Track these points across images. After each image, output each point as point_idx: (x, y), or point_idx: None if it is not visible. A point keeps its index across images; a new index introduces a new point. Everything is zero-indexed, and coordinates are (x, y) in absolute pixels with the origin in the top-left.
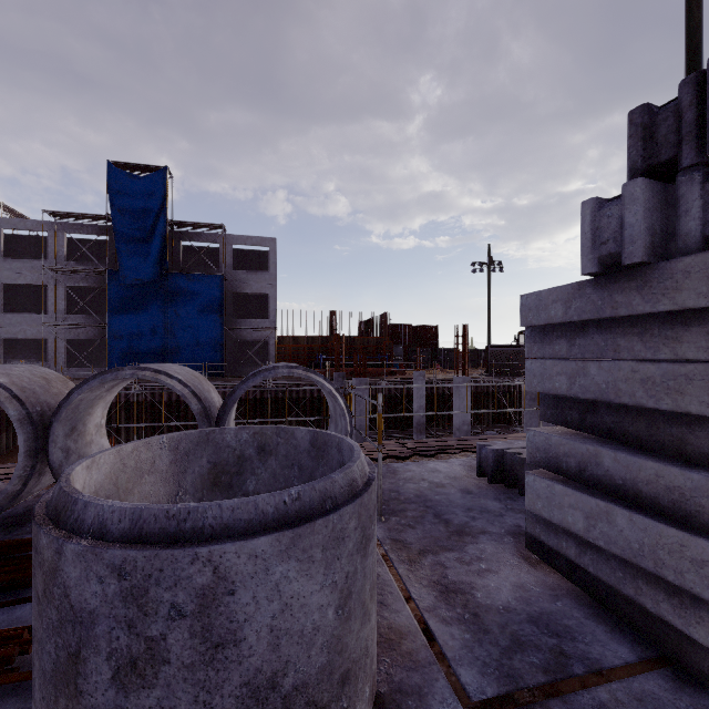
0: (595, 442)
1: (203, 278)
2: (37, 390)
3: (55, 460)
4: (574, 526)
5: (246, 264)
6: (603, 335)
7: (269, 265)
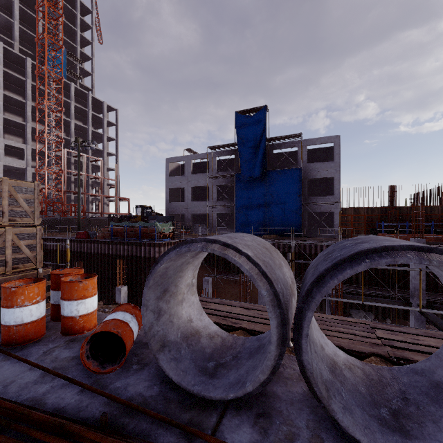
0: None
1: (287, 171)
2: (270, 263)
3: (308, 358)
4: None
5: (314, 158)
6: None
7: (334, 156)
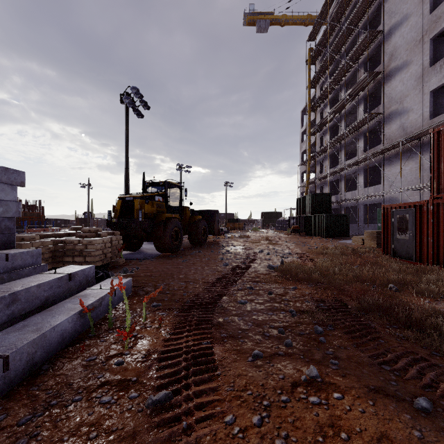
0: None
1: None
2: None
3: None
4: None
5: None
6: None
7: None
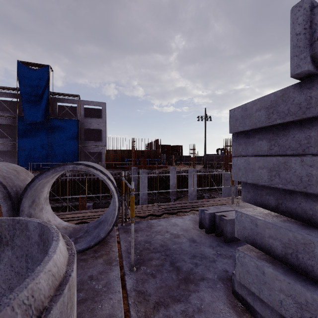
0: (299, 228)
1: (68, 121)
2: None
3: None
4: (285, 311)
5: (91, 115)
6: (305, 133)
7: (102, 115)
